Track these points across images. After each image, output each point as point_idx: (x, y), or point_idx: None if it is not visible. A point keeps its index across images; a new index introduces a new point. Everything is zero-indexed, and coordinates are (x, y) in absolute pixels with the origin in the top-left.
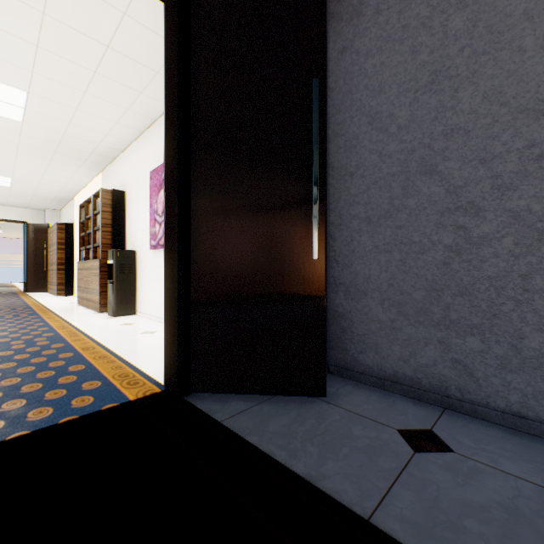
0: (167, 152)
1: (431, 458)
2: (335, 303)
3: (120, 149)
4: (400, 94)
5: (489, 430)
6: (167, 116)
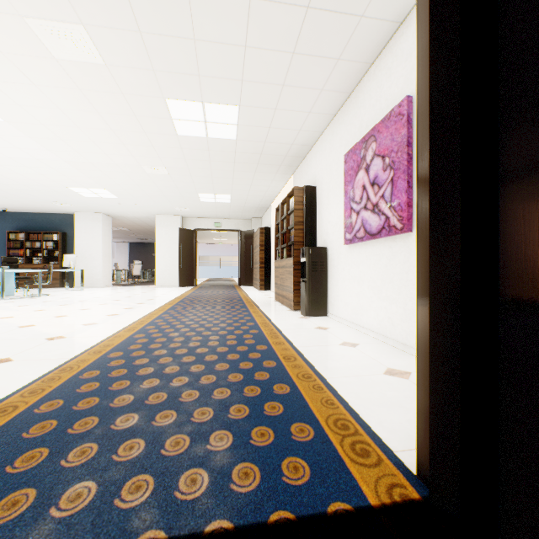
0: (432, 39)
1: None
2: None
3: (310, 144)
4: None
5: None
6: None
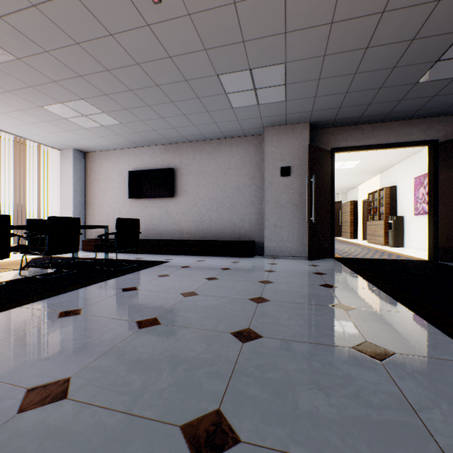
0: (428, 192)
1: None
2: None
3: (393, 165)
4: None
5: None
6: (428, 182)
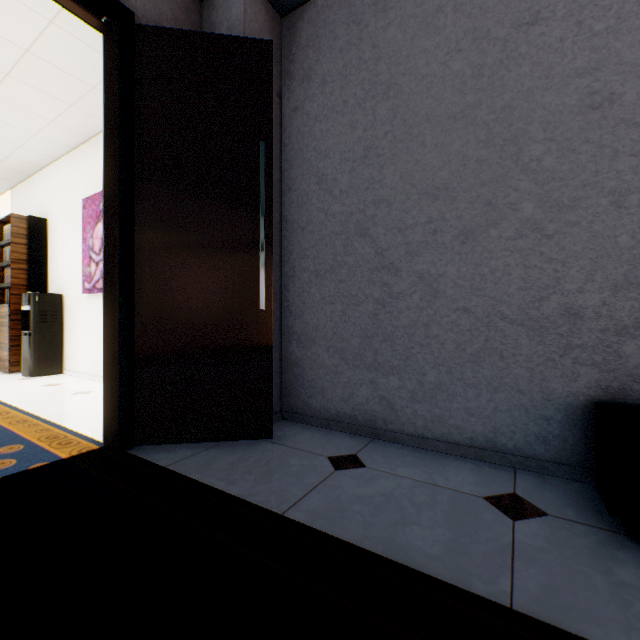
0: (106, 196)
1: (346, 473)
2: (289, 351)
3: (39, 164)
4: (342, 162)
5: (400, 450)
6: (107, 158)
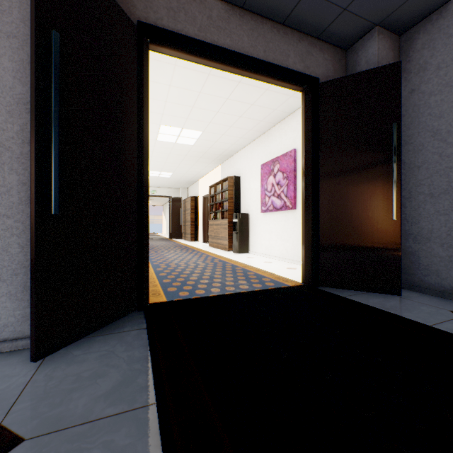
0: (305, 168)
1: None
2: (405, 245)
3: (237, 150)
4: None
5: None
6: (306, 151)
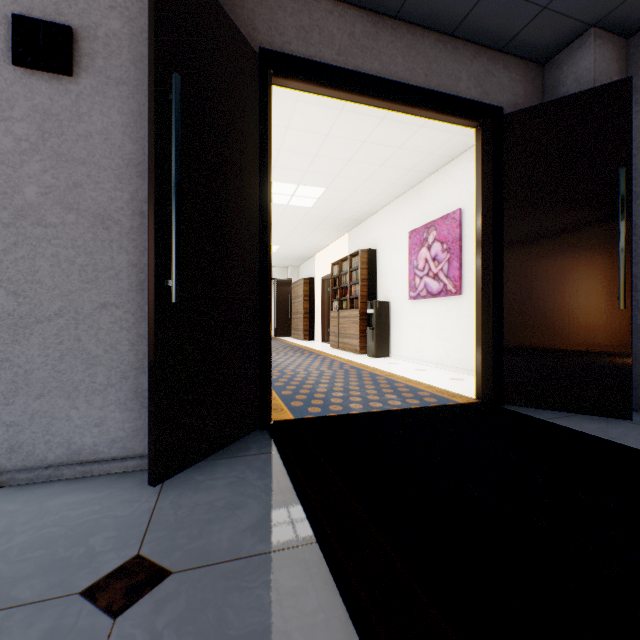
0: (482, 237)
1: None
2: (636, 347)
3: (372, 213)
4: None
5: None
6: (483, 212)
